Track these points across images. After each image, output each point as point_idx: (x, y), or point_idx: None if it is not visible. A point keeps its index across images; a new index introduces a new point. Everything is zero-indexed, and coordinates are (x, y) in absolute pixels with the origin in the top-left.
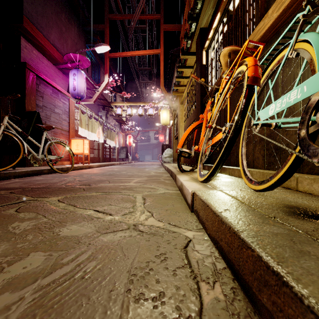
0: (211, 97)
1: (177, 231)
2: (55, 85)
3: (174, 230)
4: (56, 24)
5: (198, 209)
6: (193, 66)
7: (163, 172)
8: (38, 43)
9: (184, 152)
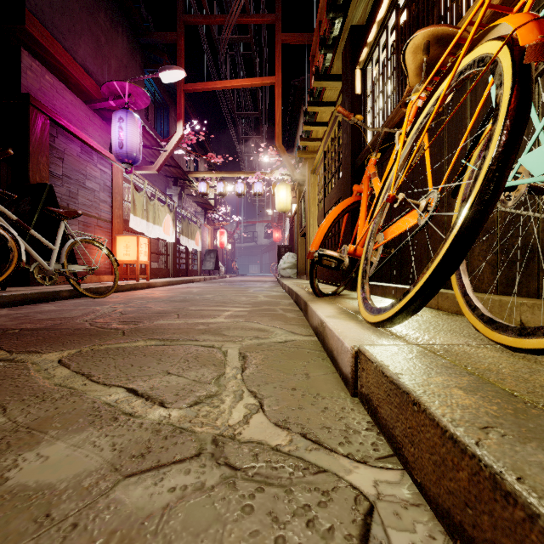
0: (375, 151)
1: (327, 464)
2: (85, 138)
3: (318, 462)
4: (88, 30)
5: (373, 395)
6: (335, 102)
7: (281, 295)
8: (55, 61)
9: (329, 258)
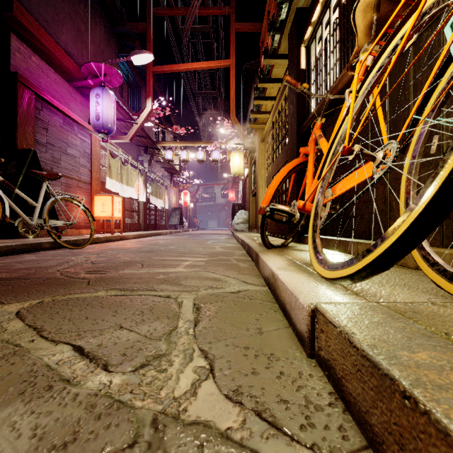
0: (320, 116)
1: None
2: (67, 112)
3: None
4: (69, 19)
5: (336, 363)
6: (282, 79)
7: (235, 246)
8: (40, 45)
9: (280, 212)
